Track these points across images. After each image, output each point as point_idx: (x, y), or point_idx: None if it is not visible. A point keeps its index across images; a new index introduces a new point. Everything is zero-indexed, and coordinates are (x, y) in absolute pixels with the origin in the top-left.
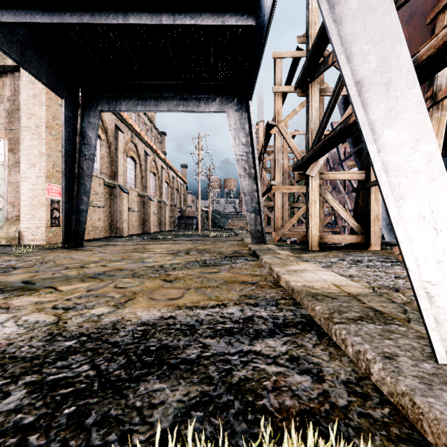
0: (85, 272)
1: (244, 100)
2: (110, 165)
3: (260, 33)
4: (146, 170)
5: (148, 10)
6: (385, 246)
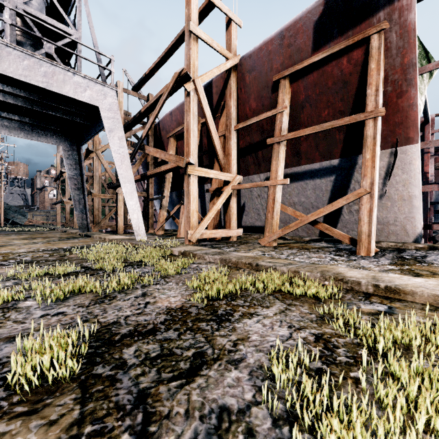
0: None
1: (76, 141)
2: None
3: (93, 129)
4: None
5: (23, 99)
6: None
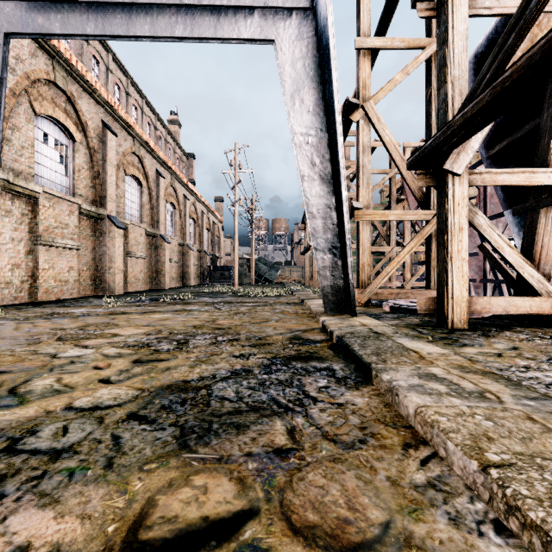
0: None
1: (313, 15)
2: (94, 183)
3: None
4: (158, 198)
5: None
6: None
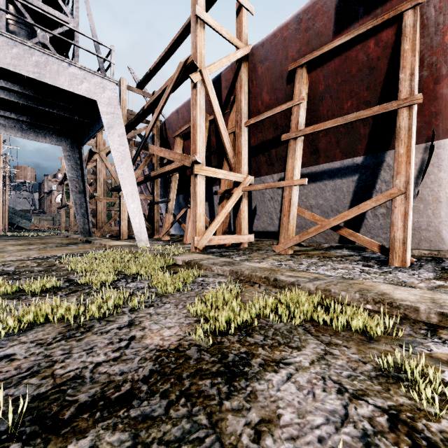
0: None
1: (76, 141)
2: None
3: (94, 127)
4: None
5: (17, 94)
6: None
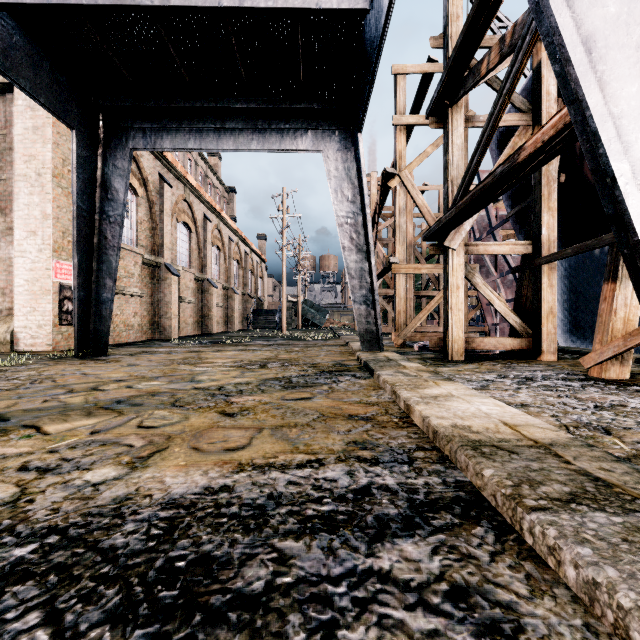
0: (97, 397)
1: (351, 133)
2: (152, 234)
3: (377, 22)
4: (206, 242)
5: None
6: (562, 354)
